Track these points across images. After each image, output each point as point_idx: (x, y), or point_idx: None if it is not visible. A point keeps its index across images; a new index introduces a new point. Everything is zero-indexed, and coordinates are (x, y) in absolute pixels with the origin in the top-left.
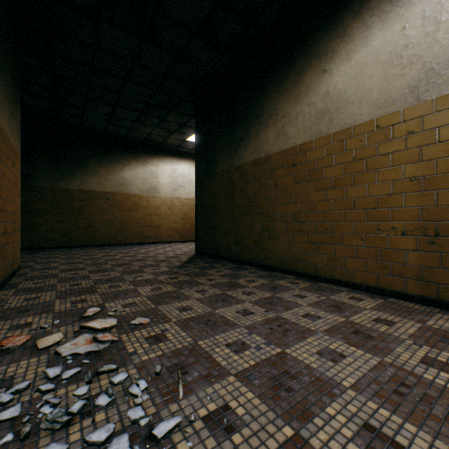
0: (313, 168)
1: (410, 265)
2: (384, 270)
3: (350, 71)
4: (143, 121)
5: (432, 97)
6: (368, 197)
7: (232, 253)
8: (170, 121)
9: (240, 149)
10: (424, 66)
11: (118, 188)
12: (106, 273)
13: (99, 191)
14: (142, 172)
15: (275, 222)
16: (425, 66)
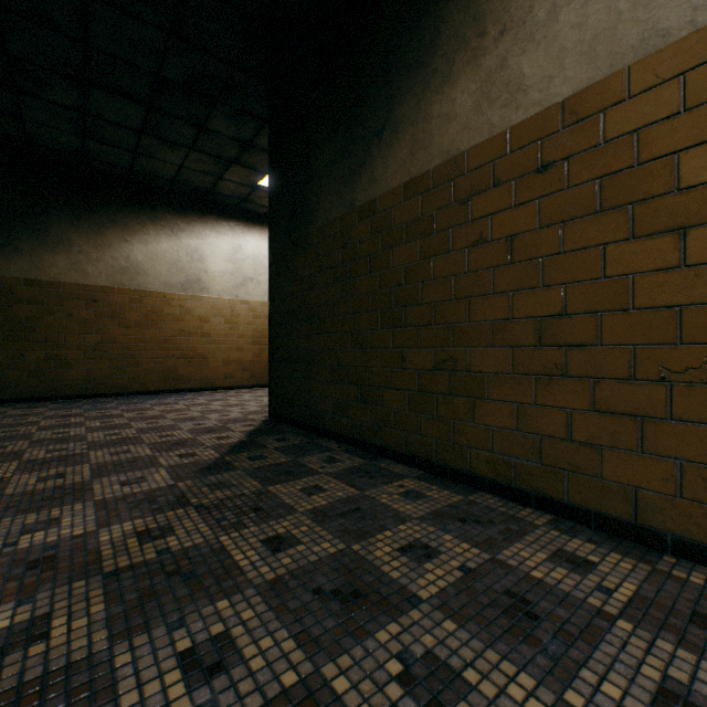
0: (626, 164)
1: None
2: None
3: None
4: (160, 132)
5: None
6: None
7: (351, 425)
8: (219, 134)
9: (371, 161)
10: None
11: (117, 279)
12: None
13: (73, 285)
14: (171, 249)
15: (475, 347)
16: None
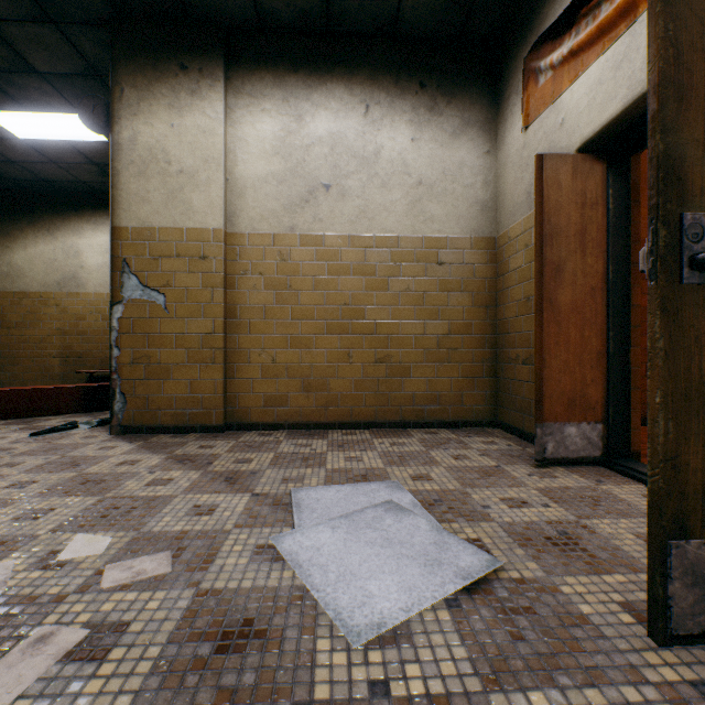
0: (1, 312)
1: (58, 373)
2: (46, 377)
3: (27, 257)
4: None
5: (67, 291)
6: (38, 336)
7: None
8: None
9: None
10: (64, 274)
11: None
12: None
13: None
14: None
15: None
16: (64, 275)
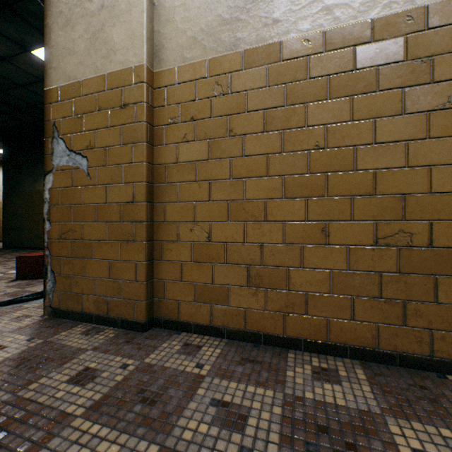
0: None
1: None
2: None
3: None
4: None
5: None
6: None
7: (34, 244)
8: None
9: (40, 181)
10: None
11: None
12: None
13: None
14: None
15: None
16: None
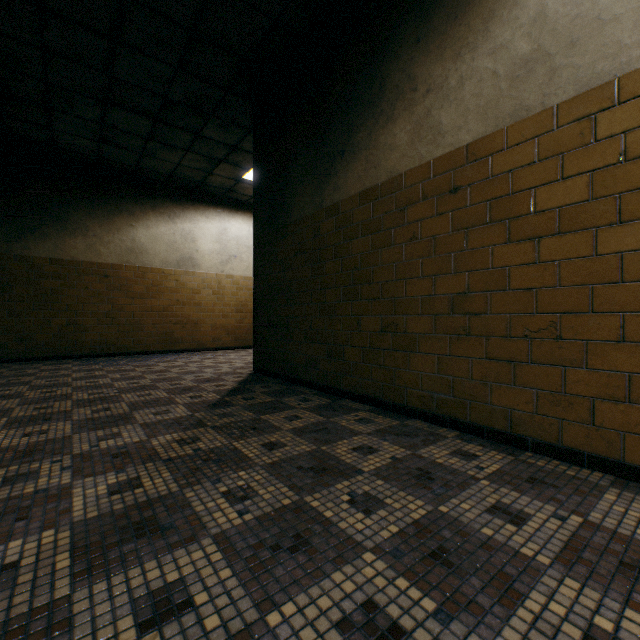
0: (504, 192)
1: None
2: None
3: None
4: (163, 138)
5: None
6: None
7: (320, 374)
8: (212, 140)
9: (335, 173)
10: None
11: (124, 257)
12: (42, 428)
13: (89, 263)
14: (168, 232)
15: (410, 315)
16: None
